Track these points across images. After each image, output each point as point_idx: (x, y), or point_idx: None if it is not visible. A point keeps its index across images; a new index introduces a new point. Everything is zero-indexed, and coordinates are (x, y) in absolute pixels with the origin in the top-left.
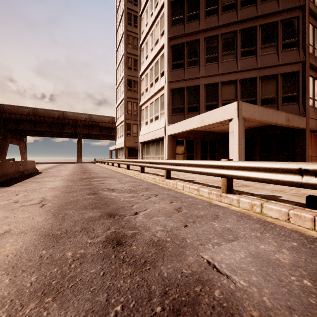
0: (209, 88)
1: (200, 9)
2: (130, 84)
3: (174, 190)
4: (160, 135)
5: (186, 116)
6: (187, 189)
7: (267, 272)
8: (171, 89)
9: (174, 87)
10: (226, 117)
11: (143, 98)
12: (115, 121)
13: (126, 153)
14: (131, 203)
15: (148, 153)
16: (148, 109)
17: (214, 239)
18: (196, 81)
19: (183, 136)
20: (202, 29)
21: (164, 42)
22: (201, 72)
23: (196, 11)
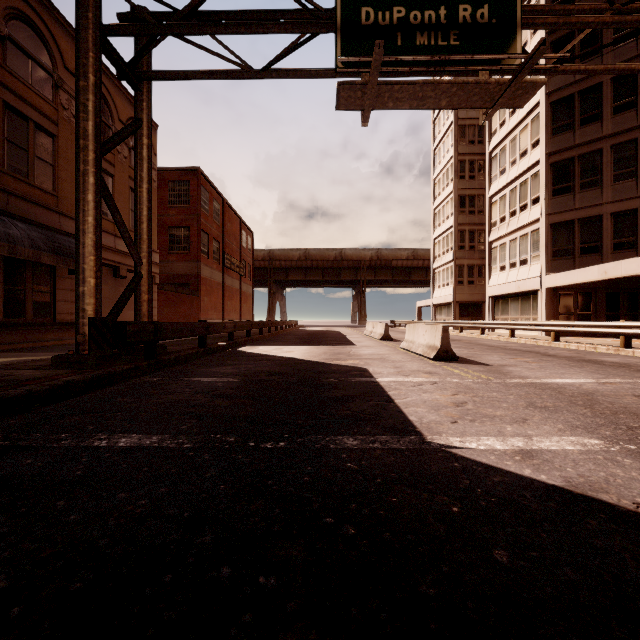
0: (619, 218)
1: (603, 105)
2: (463, 203)
3: (568, 348)
4: (531, 287)
5: (577, 260)
6: (582, 348)
7: (623, 360)
8: (551, 224)
9: (555, 221)
10: (639, 270)
11: (497, 231)
12: (432, 260)
13: (456, 311)
14: (535, 350)
15: (506, 313)
16: (507, 248)
17: (601, 357)
18: (596, 210)
19: (570, 288)
20: (607, 135)
21: (539, 159)
22: (605, 196)
23: (595, 109)
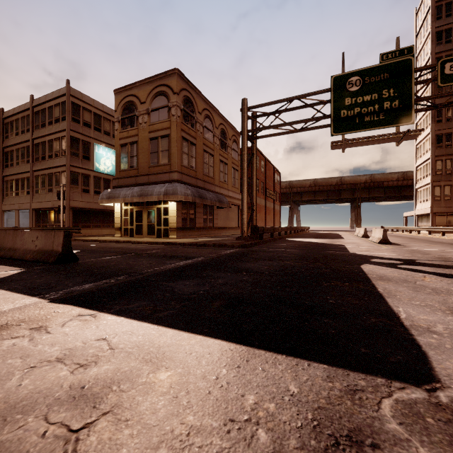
0: None
1: None
2: (439, 140)
3: None
4: None
5: None
6: None
7: None
8: None
9: None
10: None
11: None
12: (414, 182)
13: (433, 220)
14: None
15: None
16: None
17: None
18: None
19: None
20: None
21: None
22: None
23: None
